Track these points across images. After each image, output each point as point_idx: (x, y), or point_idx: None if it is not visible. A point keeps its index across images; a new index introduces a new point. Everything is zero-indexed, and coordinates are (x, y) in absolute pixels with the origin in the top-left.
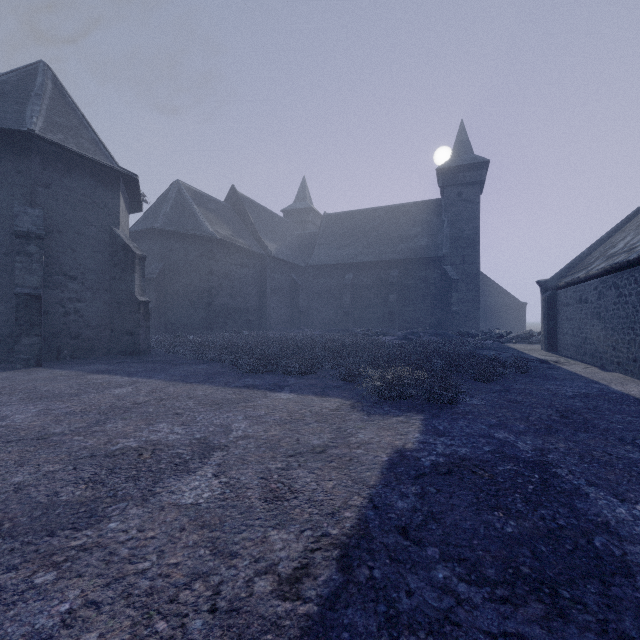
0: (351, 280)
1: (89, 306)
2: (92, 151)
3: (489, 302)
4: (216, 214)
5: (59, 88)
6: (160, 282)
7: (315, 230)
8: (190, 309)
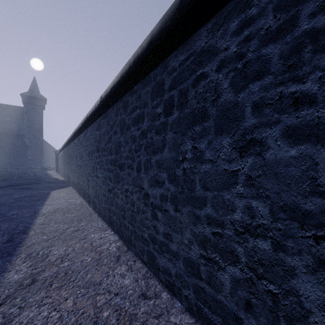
0: None
1: None
2: None
3: (50, 155)
4: None
5: None
6: None
7: None
8: None
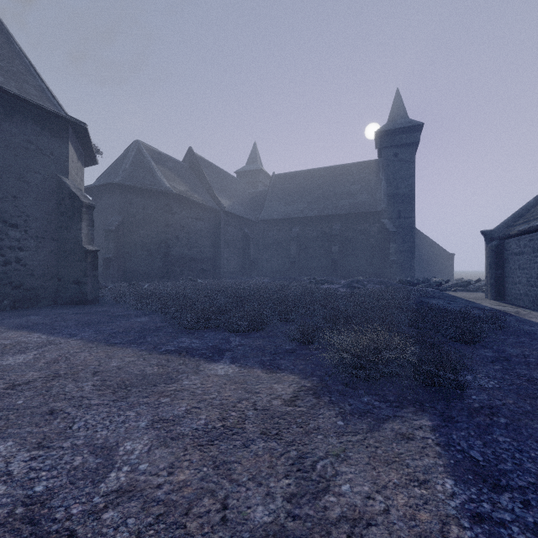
0: (297, 233)
1: (33, 255)
2: (37, 97)
3: (420, 253)
4: (174, 172)
5: (5, 35)
6: (119, 233)
7: (265, 189)
8: (148, 259)
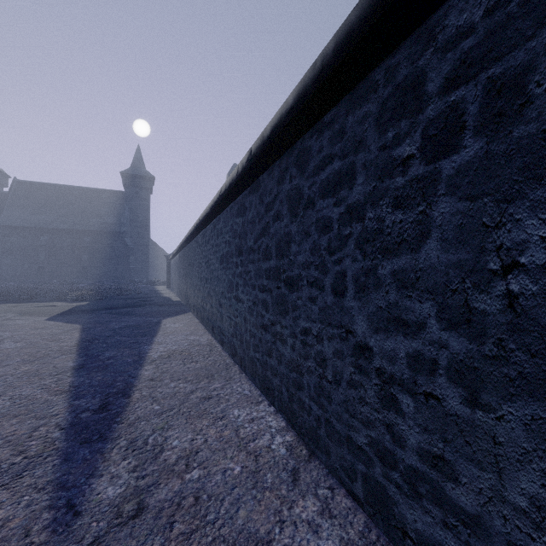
0: (47, 242)
1: None
2: None
3: (160, 262)
4: None
5: None
6: None
7: (2, 191)
8: None
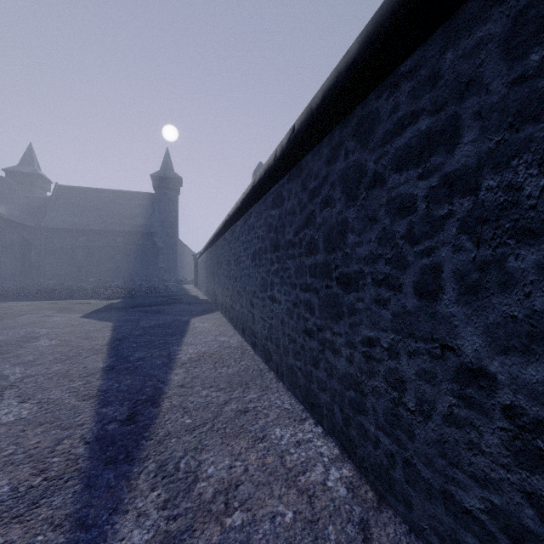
0: (84, 242)
1: None
2: None
3: (187, 261)
4: None
5: None
6: None
7: (46, 196)
8: None
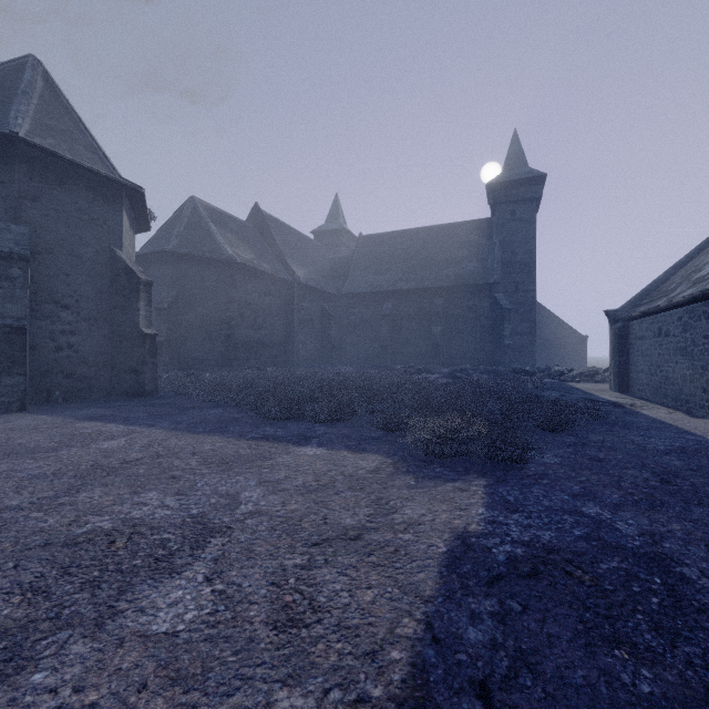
0: (390, 310)
1: (85, 340)
2: (89, 159)
3: (545, 335)
4: (237, 235)
5: (51, 86)
6: (172, 312)
7: (349, 254)
8: (207, 343)
